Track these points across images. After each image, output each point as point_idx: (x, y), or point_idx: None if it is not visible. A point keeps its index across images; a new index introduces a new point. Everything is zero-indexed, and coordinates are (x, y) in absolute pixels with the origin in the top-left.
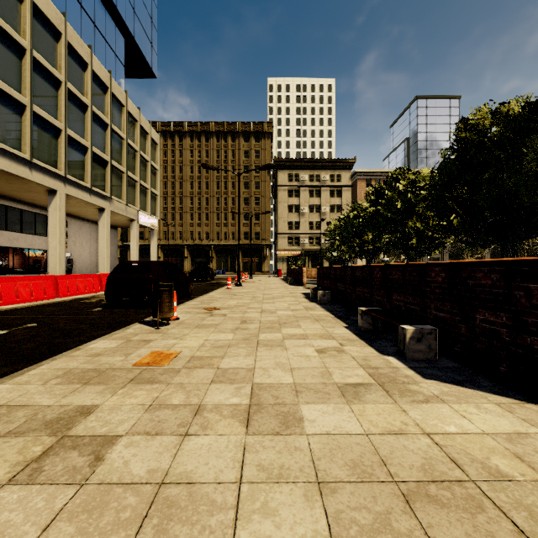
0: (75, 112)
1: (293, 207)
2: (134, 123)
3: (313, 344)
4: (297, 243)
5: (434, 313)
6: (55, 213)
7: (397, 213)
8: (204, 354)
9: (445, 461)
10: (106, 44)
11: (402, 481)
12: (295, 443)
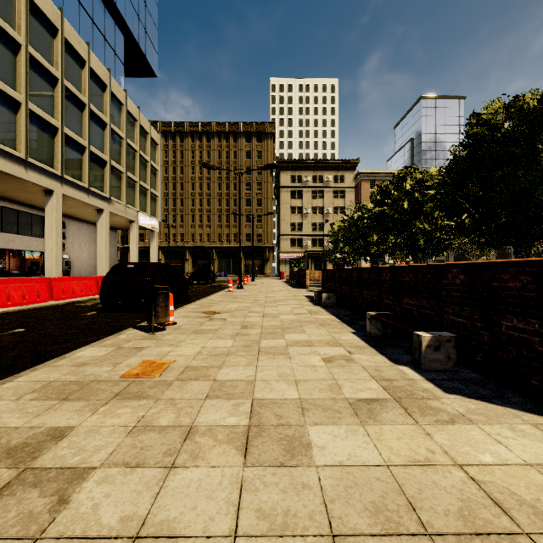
0: (72, 110)
1: (296, 208)
2: (133, 122)
3: (319, 352)
4: (299, 245)
5: (451, 319)
6: (51, 213)
7: (403, 213)
8: (200, 363)
9: (488, 505)
10: (105, 42)
11: (438, 534)
12: (302, 478)
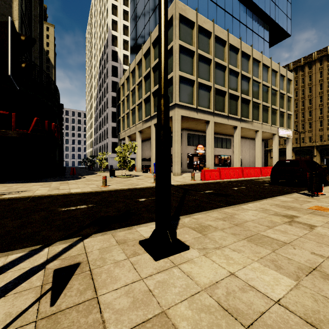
0: (244, 84)
1: None
2: (275, 74)
3: None
4: None
5: None
6: (236, 137)
7: None
8: None
9: None
10: (258, 37)
11: None
12: None
